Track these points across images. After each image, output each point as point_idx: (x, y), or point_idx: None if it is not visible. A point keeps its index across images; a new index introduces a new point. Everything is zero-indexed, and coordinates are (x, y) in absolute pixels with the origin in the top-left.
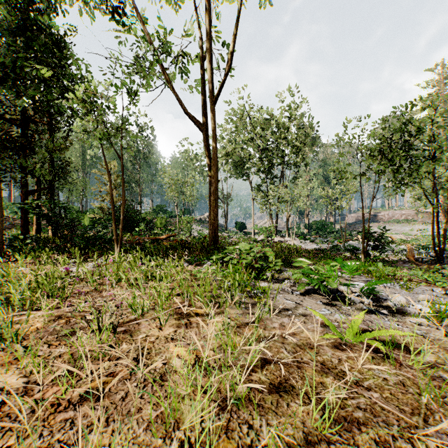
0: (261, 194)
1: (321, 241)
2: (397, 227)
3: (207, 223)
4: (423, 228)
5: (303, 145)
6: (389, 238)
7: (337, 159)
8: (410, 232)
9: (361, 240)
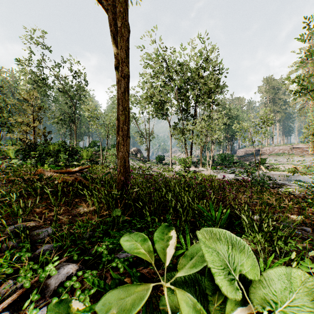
0: (178, 131)
1: (242, 172)
2: (280, 159)
3: (133, 156)
4: (301, 159)
5: (215, 87)
6: (282, 167)
7: (302, 62)
8: (291, 162)
9: (264, 170)
